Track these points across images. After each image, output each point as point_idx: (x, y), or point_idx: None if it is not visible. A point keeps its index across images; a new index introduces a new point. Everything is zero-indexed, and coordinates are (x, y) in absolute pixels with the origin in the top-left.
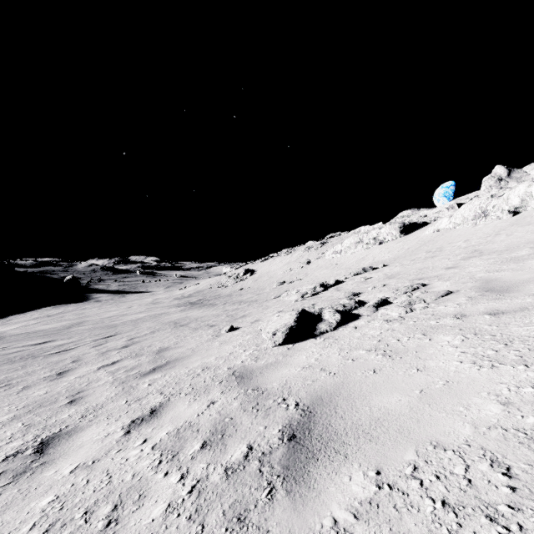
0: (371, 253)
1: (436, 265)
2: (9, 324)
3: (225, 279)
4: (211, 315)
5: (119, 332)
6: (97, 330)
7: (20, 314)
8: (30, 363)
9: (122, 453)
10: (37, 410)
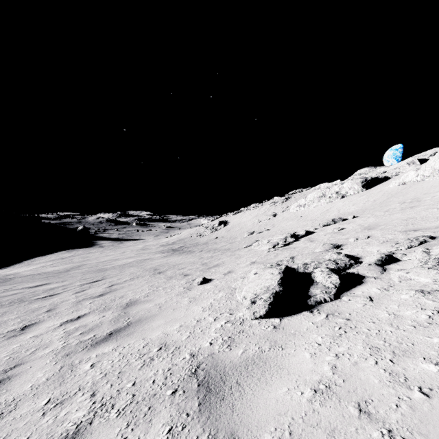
0: (335, 206)
1: (425, 215)
2: (32, 265)
3: (203, 230)
4: (188, 263)
5: (105, 277)
6: (88, 274)
7: (42, 256)
8: (12, 309)
9: None
10: None
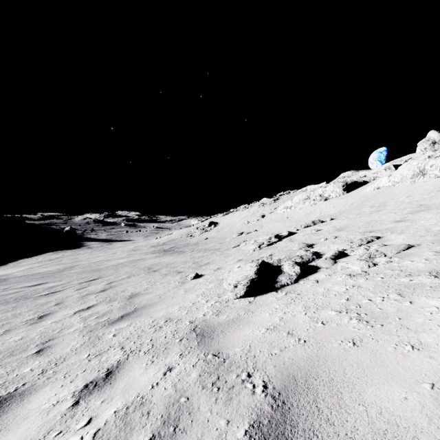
0: (318, 208)
1: (384, 219)
2: (18, 267)
3: (193, 230)
4: (180, 262)
5: (102, 276)
6: (84, 274)
7: (28, 258)
8: (20, 304)
9: (60, 439)
10: (5, 360)
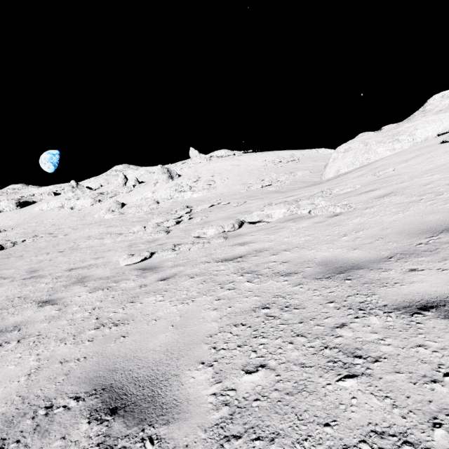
0: None
1: (40, 229)
2: None
3: None
4: None
5: None
6: None
7: None
8: None
9: None
10: None
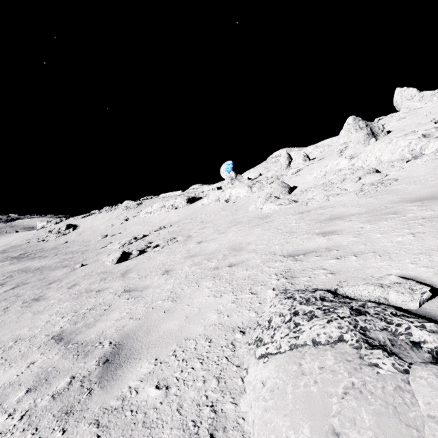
0: (169, 215)
1: (188, 228)
2: None
3: (45, 234)
4: (53, 263)
5: None
6: None
7: None
8: None
9: (75, 289)
10: (3, 301)
